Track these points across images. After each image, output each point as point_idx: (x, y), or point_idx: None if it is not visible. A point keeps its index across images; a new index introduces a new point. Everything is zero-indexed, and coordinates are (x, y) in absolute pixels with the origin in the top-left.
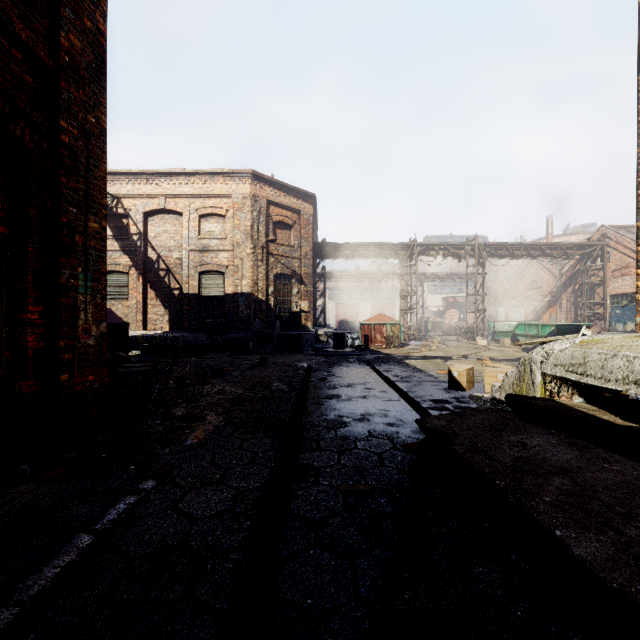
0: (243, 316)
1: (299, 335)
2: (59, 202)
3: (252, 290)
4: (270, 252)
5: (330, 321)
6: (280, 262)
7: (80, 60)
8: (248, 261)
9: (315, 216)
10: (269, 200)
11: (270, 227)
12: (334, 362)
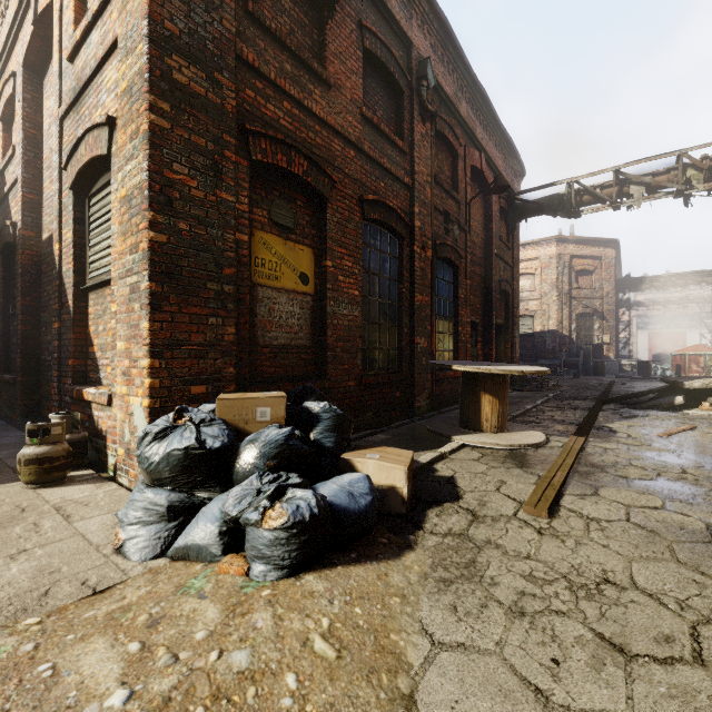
0: (549, 348)
1: (601, 362)
2: (513, 309)
3: (557, 328)
4: (572, 296)
5: (640, 355)
6: (581, 303)
7: (516, 257)
8: (553, 306)
9: (617, 253)
10: (571, 255)
11: (572, 276)
12: (635, 380)
